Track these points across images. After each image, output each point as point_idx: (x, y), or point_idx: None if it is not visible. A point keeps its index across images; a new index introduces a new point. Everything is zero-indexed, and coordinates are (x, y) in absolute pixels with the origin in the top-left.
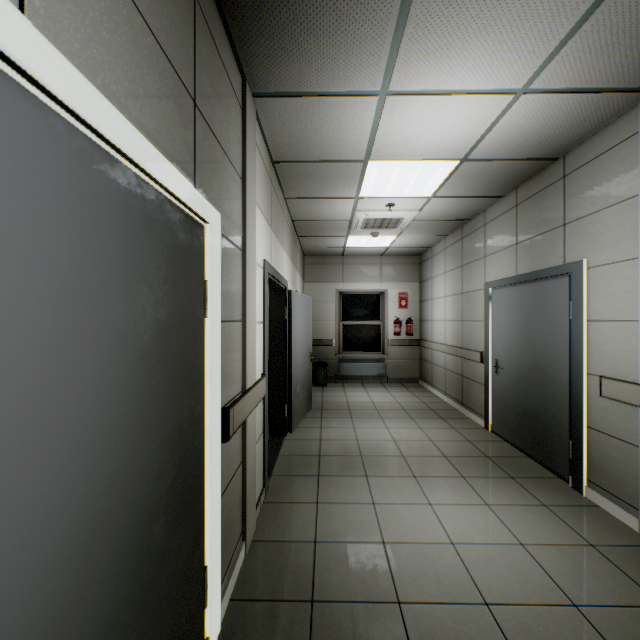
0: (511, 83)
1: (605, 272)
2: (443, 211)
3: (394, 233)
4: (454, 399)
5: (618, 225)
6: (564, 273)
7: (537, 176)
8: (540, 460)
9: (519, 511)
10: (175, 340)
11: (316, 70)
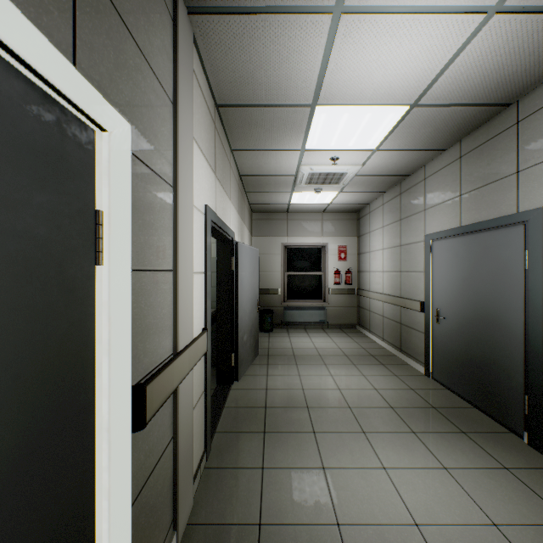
0: None
1: None
2: (385, 166)
3: (336, 189)
4: (392, 345)
5: None
6: (518, 222)
7: (484, 125)
8: (488, 412)
9: (481, 477)
10: (7, 301)
11: None
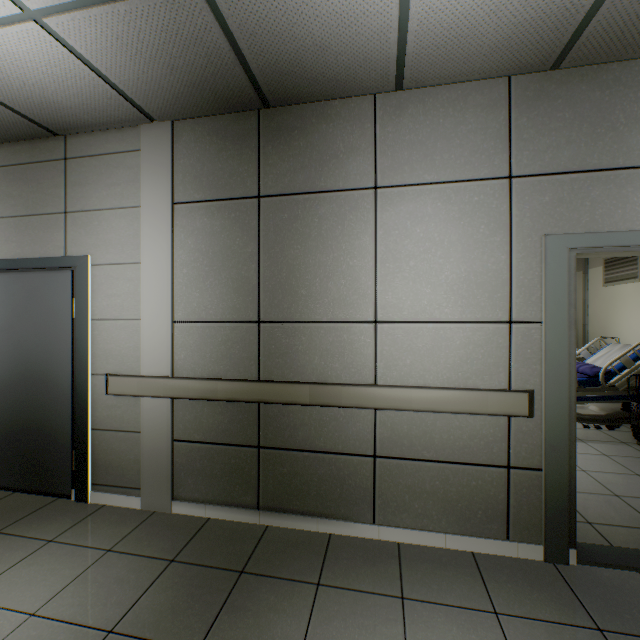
0: None
1: (112, 272)
2: None
3: None
4: None
5: (124, 229)
6: (68, 266)
7: (30, 143)
8: (35, 488)
9: (20, 571)
10: None
11: None
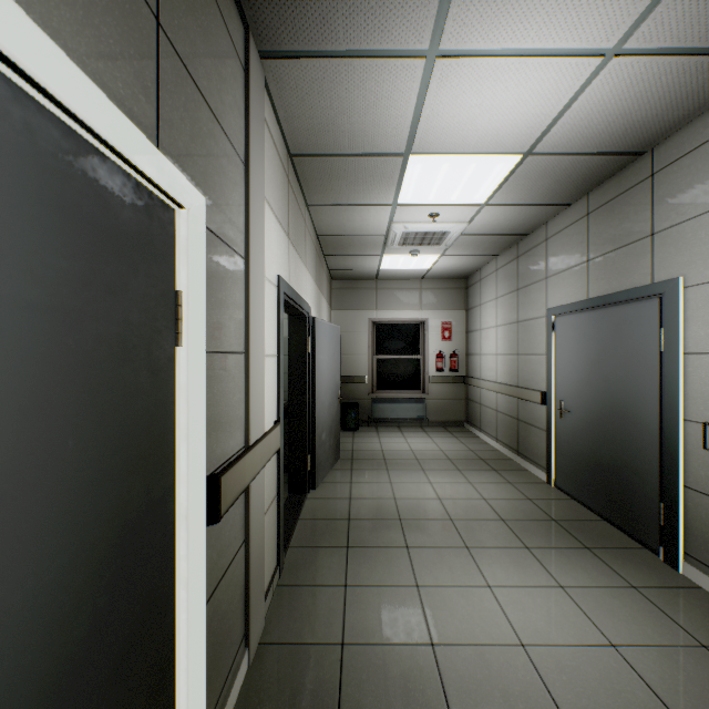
0: (601, 39)
1: None
2: (497, 223)
3: (437, 251)
4: (508, 447)
5: None
6: (653, 294)
7: (615, 177)
8: (620, 525)
9: (603, 596)
10: (111, 380)
11: (343, 15)
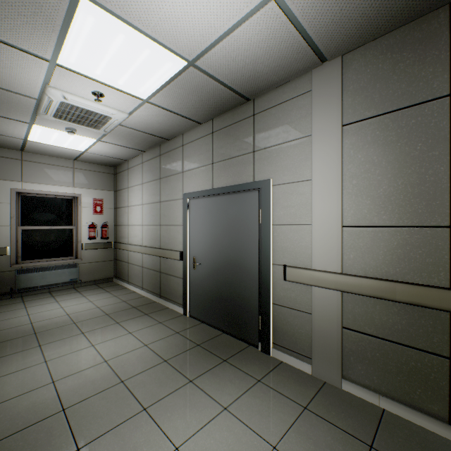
0: None
1: (287, 189)
2: (151, 123)
3: (95, 135)
4: (152, 292)
5: (296, 155)
6: (255, 188)
7: (231, 111)
8: (235, 334)
9: (250, 400)
10: None
11: None
